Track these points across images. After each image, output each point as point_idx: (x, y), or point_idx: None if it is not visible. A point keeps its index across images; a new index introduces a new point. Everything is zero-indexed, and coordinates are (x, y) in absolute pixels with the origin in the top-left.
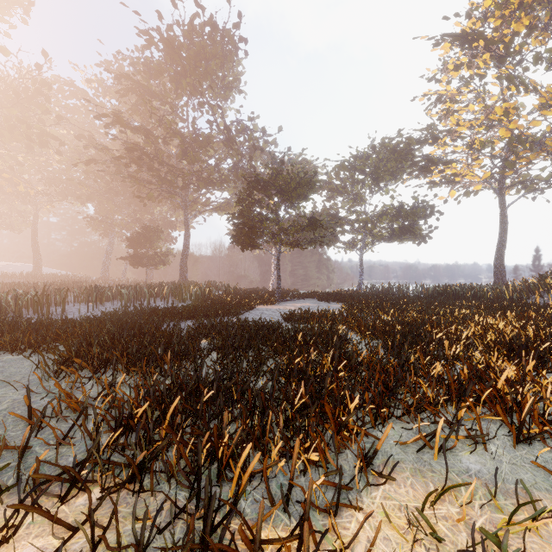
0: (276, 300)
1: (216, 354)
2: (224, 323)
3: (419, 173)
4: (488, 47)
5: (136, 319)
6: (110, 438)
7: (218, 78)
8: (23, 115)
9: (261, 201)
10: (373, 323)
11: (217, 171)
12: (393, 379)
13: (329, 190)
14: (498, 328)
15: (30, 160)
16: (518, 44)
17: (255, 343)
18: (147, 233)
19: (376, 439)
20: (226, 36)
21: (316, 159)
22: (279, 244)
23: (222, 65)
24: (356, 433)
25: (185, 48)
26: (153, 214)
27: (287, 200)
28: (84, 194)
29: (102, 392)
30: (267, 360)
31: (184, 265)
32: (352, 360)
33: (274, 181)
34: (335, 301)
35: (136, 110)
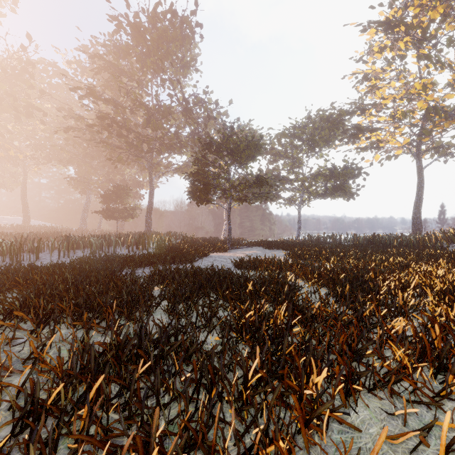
0: (227, 248)
1: (167, 303)
2: (178, 270)
3: (348, 140)
4: (408, 32)
5: (98, 266)
6: (12, 432)
7: (178, 58)
8: (11, 89)
9: (214, 161)
10: (317, 269)
11: (177, 137)
12: (356, 339)
13: (272, 154)
14: (437, 275)
15: (19, 129)
16: (434, 29)
17: (206, 292)
18: (117, 190)
19: (352, 428)
20: (184, 22)
21: (261, 129)
22: (230, 199)
23: (181, 47)
24: (327, 420)
25: (150, 32)
26: (124, 175)
27: (237, 160)
28: (66, 158)
29: (30, 355)
30: (218, 312)
31: (149, 218)
32: (306, 313)
33: (225, 143)
34: (278, 249)
35: (108, 86)
